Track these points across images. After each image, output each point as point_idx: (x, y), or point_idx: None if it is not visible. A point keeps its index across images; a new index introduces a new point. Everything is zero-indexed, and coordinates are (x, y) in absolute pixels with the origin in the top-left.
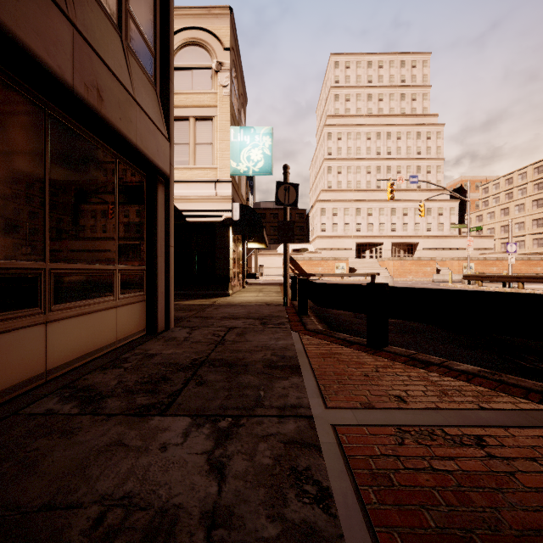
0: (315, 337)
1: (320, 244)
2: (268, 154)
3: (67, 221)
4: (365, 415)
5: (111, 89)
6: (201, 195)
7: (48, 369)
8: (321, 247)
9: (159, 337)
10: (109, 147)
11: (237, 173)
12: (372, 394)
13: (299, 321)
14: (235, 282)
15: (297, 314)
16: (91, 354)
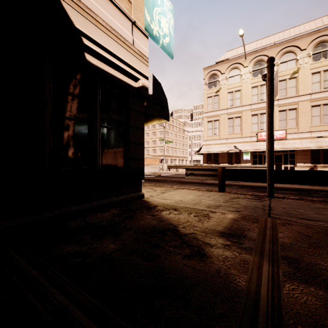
0: None
1: None
2: (172, 34)
3: None
4: None
5: None
6: (114, 27)
7: None
8: None
9: None
10: None
11: (151, 32)
12: None
13: None
14: None
15: None
16: None
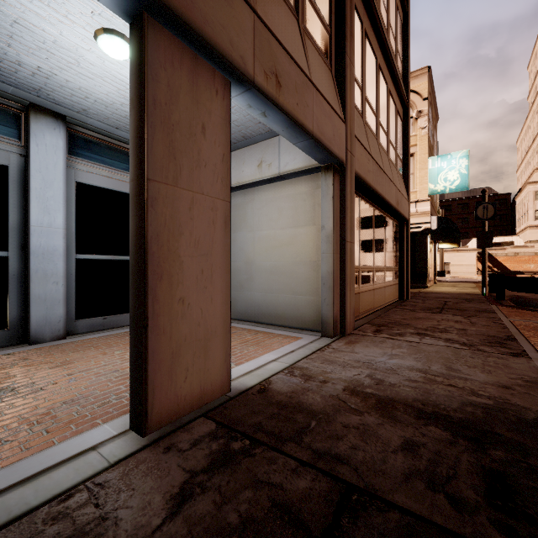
0: (508, 307)
1: (532, 236)
2: (464, 173)
3: (386, 251)
4: (525, 320)
5: (399, 198)
6: None
7: (385, 302)
8: (535, 239)
9: (408, 301)
10: (392, 217)
11: (435, 193)
12: (532, 319)
13: (496, 302)
14: (429, 278)
15: (495, 299)
16: (389, 302)
